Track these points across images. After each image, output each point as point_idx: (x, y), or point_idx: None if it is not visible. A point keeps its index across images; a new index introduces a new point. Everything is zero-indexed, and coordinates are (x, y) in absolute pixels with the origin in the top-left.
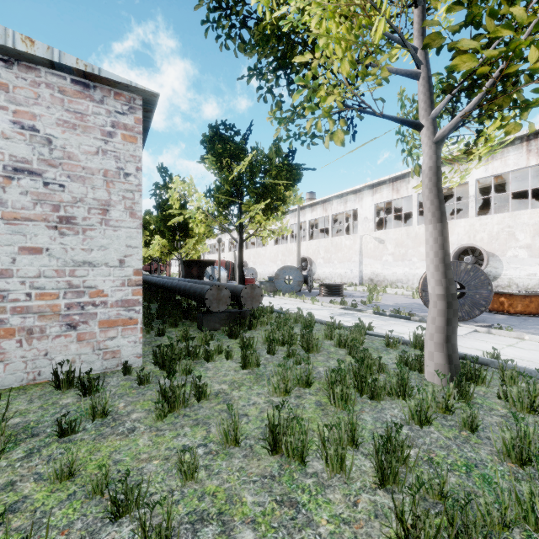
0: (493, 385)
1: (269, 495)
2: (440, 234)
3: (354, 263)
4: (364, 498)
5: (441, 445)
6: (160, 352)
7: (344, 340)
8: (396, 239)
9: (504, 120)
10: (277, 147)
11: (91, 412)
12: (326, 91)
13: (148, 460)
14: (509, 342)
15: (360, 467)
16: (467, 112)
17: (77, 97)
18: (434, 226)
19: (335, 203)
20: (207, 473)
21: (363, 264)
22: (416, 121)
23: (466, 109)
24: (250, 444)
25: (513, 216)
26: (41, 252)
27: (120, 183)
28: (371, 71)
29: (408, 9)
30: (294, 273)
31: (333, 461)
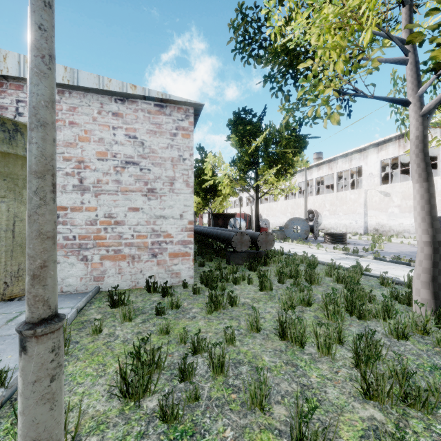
0: None
1: (279, 359)
2: (427, 191)
3: (358, 214)
4: (343, 371)
5: (413, 353)
6: (205, 275)
7: (341, 277)
8: (402, 192)
9: None
10: (286, 123)
11: (170, 305)
12: (324, 85)
13: (206, 332)
14: None
15: (343, 355)
16: None
17: (157, 114)
18: (420, 184)
19: (340, 162)
20: (240, 343)
21: (368, 216)
22: (404, 99)
23: None
24: (266, 333)
25: None
26: (139, 210)
27: (180, 165)
28: (363, 64)
29: (398, 4)
30: (301, 223)
31: (322, 347)
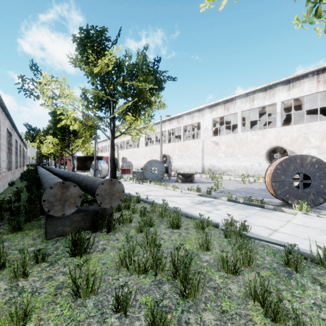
0: None
1: None
2: None
3: (198, 158)
4: None
5: None
6: None
7: (231, 262)
8: (226, 142)
9: None
10: (144, 55)
11: None
12: None
13: None
14: None
15: None
16: None
17: None
18: None
19: (185, 118)
20: None
21: (204, 159)
22: None
23: None
24: None
25: (307, 126)
26: None
27: None
28: None
29: None
30: (158, 165)
31: None
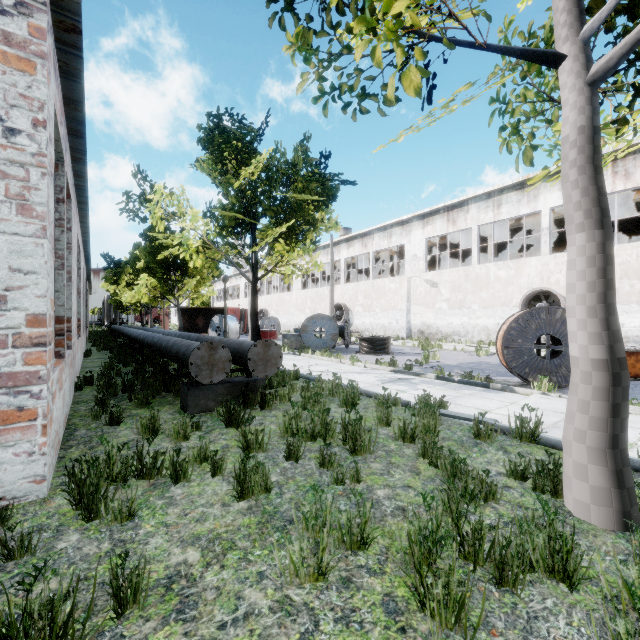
0: None
1: None
2: (600, 250)
3: (400, 311)
4: None
5: None
6: (74, 475)
7: (410, 430)
8: (452, 282)
9: None
10: (304, 150)
11: None
12: None
13: None
14: None
15: None
16: None
17: None
18: (589, 234)
19: (377, 237)
20: None
21: (411, 313)
22: (550, 50)
23: None
24: None
25: None
26: None
27: None
28: None
29: None
30: (327, 323)
31: None
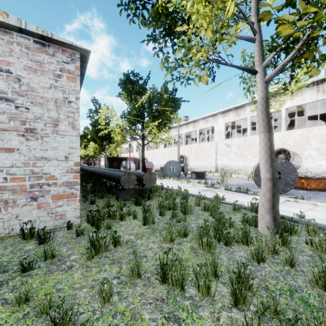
0: (302, 235)
1: (160, 313)
2: (269, 140)
3: (212, 159)
4: (224, 315)
5: (272, 276)
6: (91, 215)
7: (207, 206)
8: (237, 144)
9: (309, 67)
10: (165, 87)
11: (44, 255)
12: (196, 49)
13: (80, 288)
14: (309, 207)
15: (220, 292)
16: (286, 62)
17: (37, 51)
18: (264, 134)
19: (201, 122)
20: (119, 298)
21: (217, 160)
22: (253, 69)
23: (285, 61)
24: (148, 276)
25: (308, 130)
26: (14, 151)
27: (65, 107)
28: (225, 37)
29: None
30: (176, 165)
31: (202, 288)
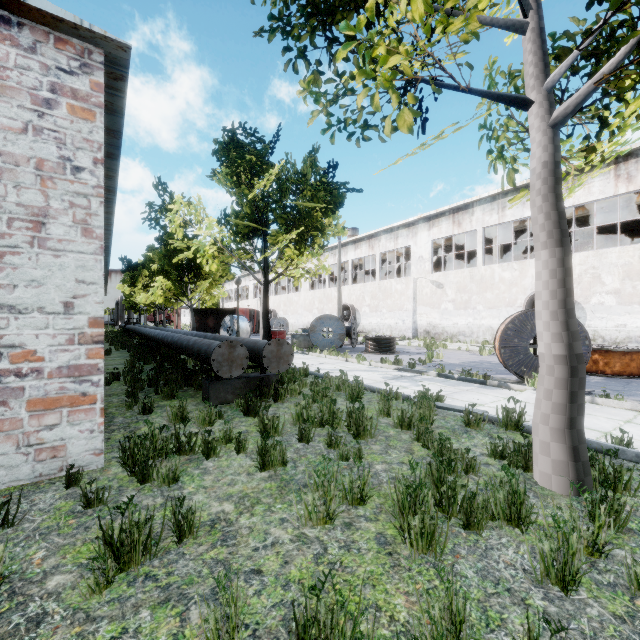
0: (639, 492)
1: None
2: (560, 264)
3: (406, 312)
4: None
5: (615, 639)
6: (129, 448)
7: (407, 418)
8: (457, 283)
9: None
10: (313, 160)
11: None
12: (387, 47)
13: None
14: (625, 416)
15: None
16: (607, 74)
17: None
18: (551, 251)
19: (384, 239)
20: None
21: (417, 314)
22: (521, 96)
23: (604, 71)
24: None
25: (598, 254)
26: None
27: (65, 181)
28: (454, 19)
29: None
30: (334, 324)
31: None
